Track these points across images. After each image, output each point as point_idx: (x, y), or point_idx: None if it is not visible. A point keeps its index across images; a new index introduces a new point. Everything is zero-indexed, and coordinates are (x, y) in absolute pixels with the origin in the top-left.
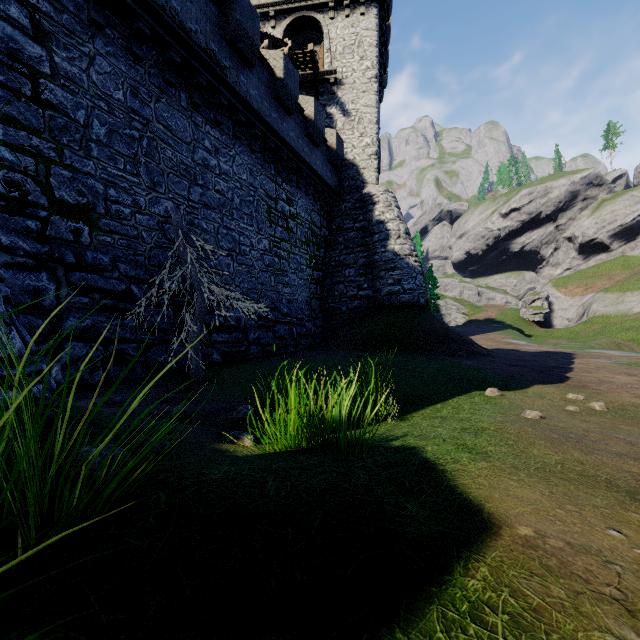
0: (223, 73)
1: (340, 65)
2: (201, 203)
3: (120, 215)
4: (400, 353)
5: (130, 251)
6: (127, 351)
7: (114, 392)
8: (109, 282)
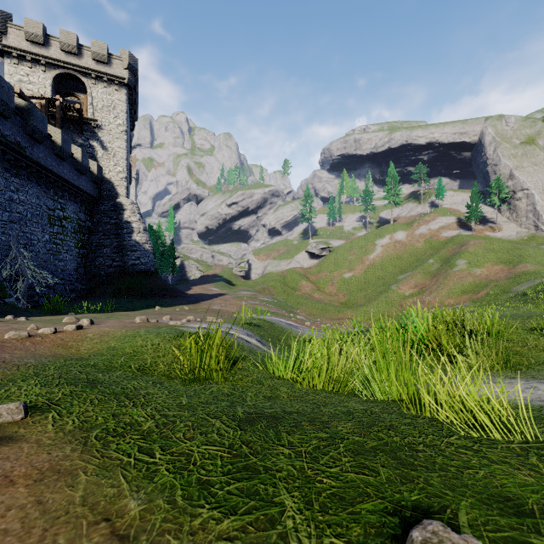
0: (24, 151)
1: (100, 116)
2: (9, 221)
3: None
4: (135, 298)
5: None
6: None
7: None
8: None
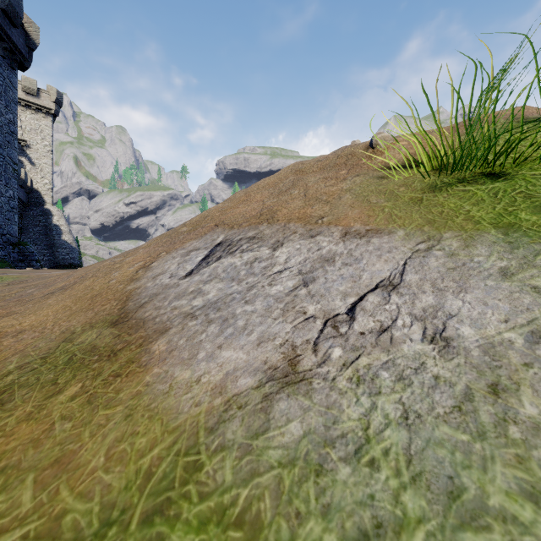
0: None
1: (29, 137)
2: None
3: None
4: None
5: None
6: None
7: None
8: None
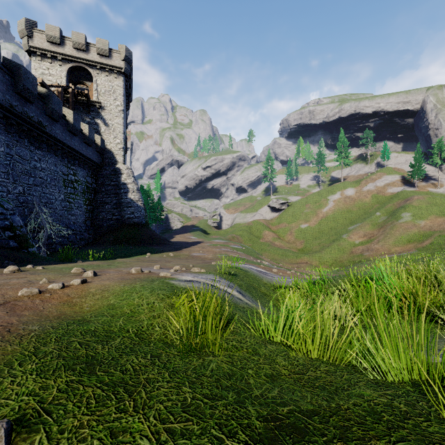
0: (45, 128)
1: (103, 99)
2: (33, 184)
3: (3, 196)
4: (130, 245)
5: None
6: None
7: None
8: None
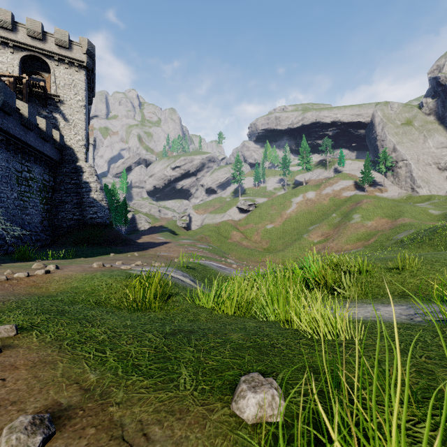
0: None
1: (62, 93)
2: None
3: None
4: (93, 246)
5: None
6: None
7: None
8: None
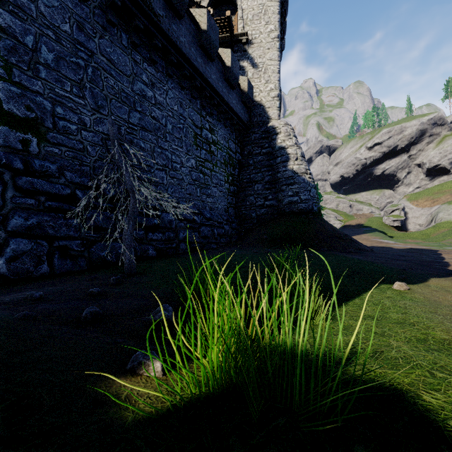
0: (157, 20)
1: (250, 29)
2: (139, 126)
3: (67, 130)
4: (300, 249)
5: (76, 162)
6: (71, 247)
7: (50, 284)
8: (55, 186)
